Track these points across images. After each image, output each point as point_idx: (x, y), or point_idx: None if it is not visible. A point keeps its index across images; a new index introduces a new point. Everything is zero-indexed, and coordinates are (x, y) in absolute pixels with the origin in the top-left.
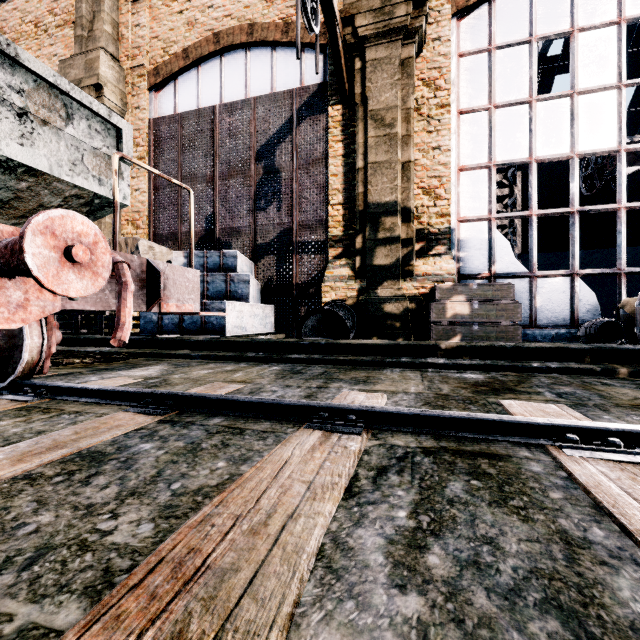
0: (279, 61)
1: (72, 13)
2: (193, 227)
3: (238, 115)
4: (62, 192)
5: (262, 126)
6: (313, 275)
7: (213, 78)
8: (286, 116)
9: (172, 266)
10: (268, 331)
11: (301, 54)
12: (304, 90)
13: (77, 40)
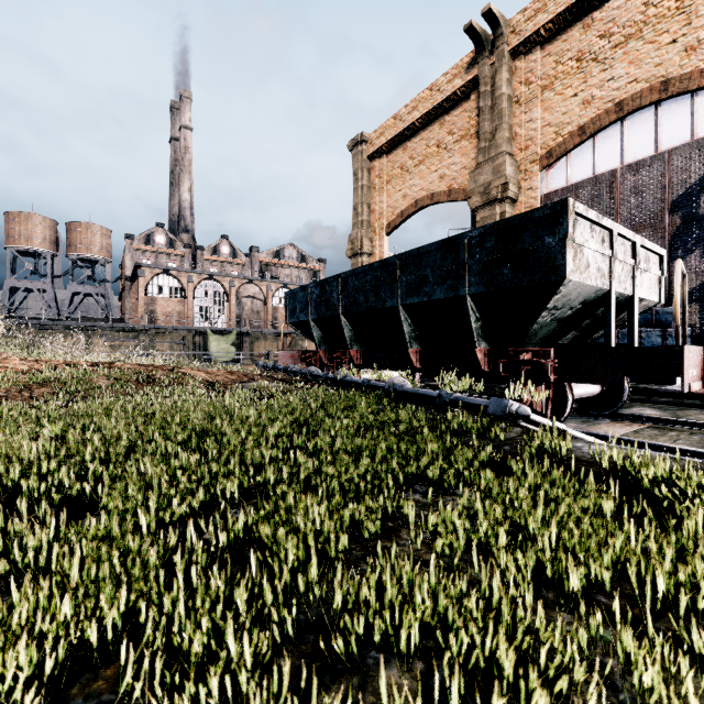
0: (703, 105)
1: (467, 129)
2: None
3: (645, 172)
4: (640, 305)
5: (679, 176)
6: None
7: (612, 144)
8: None
9: None
10: None
11: None
12: None
13: (481, 151)
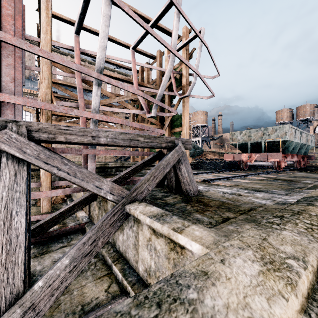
0: None
1: None
2: (280, 145)
3: None
4: (276, 142)
5: None
6: None
7: None
8: None
9: (273, 153)
10: None
11: None
12: None
13: None
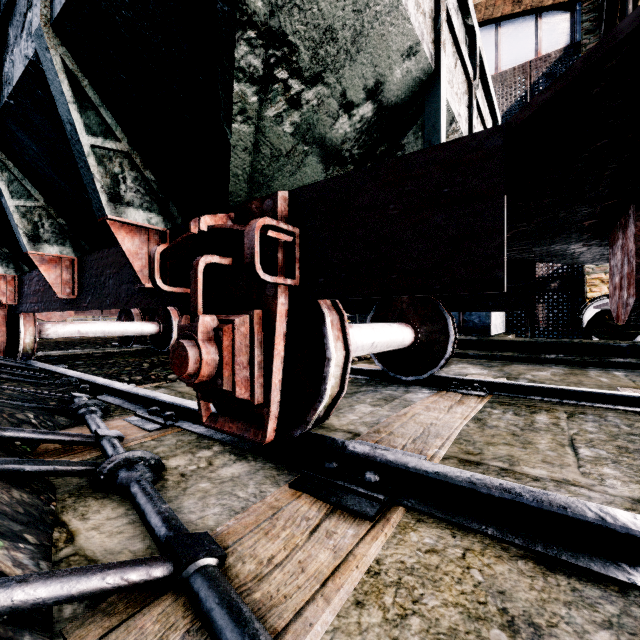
0: (506, 36)
1: None
2: None
3: None
4: None
5: None
6: (554, 268)
7: None
8: (517, 94)
9: None
10: (503, 331)
11: (537, 21)
12: (542, 60)
13: None
